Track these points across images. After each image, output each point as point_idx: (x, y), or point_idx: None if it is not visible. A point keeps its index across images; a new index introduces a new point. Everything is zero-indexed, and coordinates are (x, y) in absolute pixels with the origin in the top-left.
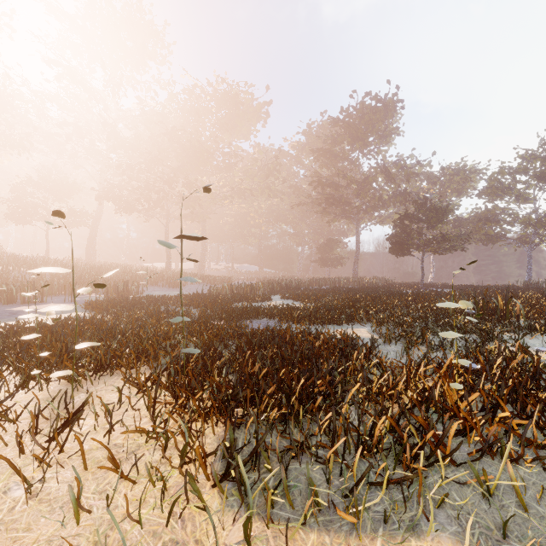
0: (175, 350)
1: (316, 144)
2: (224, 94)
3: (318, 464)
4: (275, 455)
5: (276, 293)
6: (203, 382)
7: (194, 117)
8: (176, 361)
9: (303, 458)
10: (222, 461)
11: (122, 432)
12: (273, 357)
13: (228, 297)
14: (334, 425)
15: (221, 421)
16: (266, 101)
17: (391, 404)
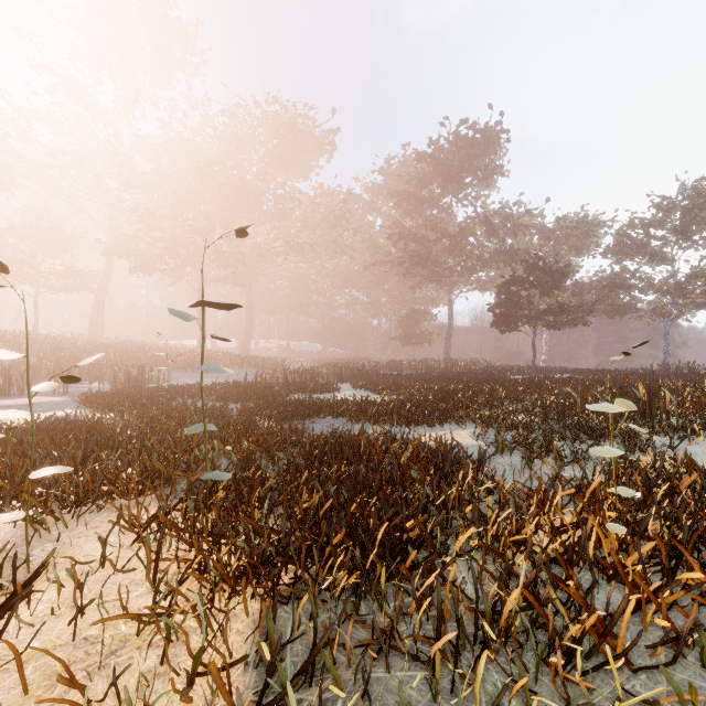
0: (197, 470)
1: (396, 186)
2: (277, 118)
3: (414, 669)
4: (344, 654)
5: (345, 381)
6: (235, 523)
7: (236, 147)
8: (197, 487)
9: (389, 658)
10: (258, 669)
11: (94, 621)
12: (341, 478)
13: (280, 386)
14: (440, 607)
15: (260, 592)
16: (332, 129)
17: (519, 558)
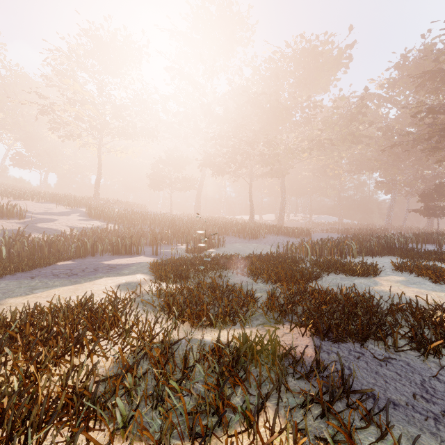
0: None
1: (413, 75)
2: (302, 51)
3: None
4: None
5: (375, 255)
6: None
7: (273, 81)
8: None
9: None
10: None
11: None
12: None
13: (309, 260)
14: None
15: None
16: (348, 44)
17: None
